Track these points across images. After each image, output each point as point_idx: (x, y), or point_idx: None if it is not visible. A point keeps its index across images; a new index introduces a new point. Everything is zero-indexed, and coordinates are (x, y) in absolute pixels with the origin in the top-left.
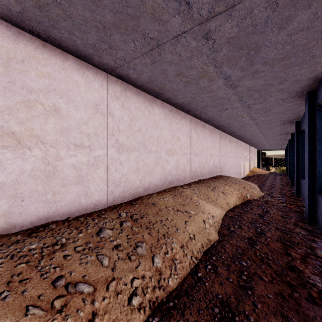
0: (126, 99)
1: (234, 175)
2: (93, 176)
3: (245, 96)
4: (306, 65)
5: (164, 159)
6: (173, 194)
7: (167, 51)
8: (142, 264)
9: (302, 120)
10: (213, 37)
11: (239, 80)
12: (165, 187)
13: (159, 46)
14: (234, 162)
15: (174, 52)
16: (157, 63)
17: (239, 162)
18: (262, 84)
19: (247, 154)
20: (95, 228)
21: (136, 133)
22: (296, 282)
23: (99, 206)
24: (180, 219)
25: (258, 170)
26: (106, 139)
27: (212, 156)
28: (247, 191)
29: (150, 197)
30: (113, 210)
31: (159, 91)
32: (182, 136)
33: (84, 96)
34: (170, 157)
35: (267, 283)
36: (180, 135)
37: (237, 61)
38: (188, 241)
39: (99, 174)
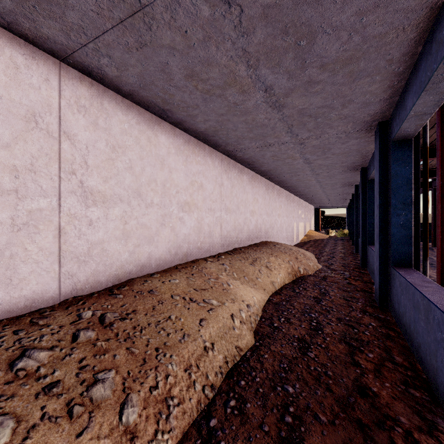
0: (102, 113)
1: (285, 241)
2: (25, 247)
3: (296, 125)
4: (380, 76)
5: (176, 218)
6: (188, 273)
7: (161, 21)
8: (94, 424)
9: (369, 166)
10: (239, 2)
11: (286, 95)
12: (177, 261)
13: (144, 7)
14: (284, 223)
15: (174, 25)
16: (148, 47)
17: (291, 223)
18: (319, 105)
19: (301, 213)
20: (12, 350)
21: (122, 172)
22: (369, 417)
23: (41, 301)
24: (192, 316)
25: (316, 234)
26: (57, 179)
27: (254, 214)
28: (300, 264)
29: (148, 279)
30: (70, 307)
31: (164, 107)
32: (207, 183)
33: (3, 94)
34: (187, 215)
35: (325, 426)
36: (203, 180)
37: (281, 57)
38: (202, 355)
39: (40, 244)
